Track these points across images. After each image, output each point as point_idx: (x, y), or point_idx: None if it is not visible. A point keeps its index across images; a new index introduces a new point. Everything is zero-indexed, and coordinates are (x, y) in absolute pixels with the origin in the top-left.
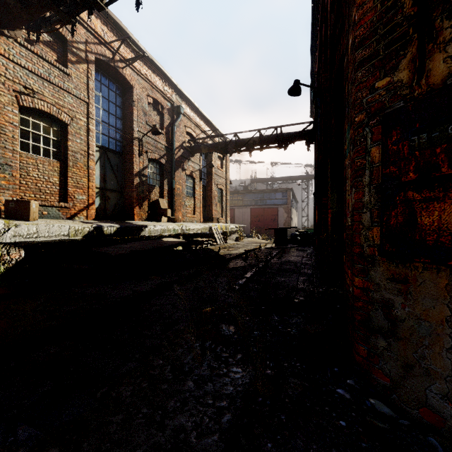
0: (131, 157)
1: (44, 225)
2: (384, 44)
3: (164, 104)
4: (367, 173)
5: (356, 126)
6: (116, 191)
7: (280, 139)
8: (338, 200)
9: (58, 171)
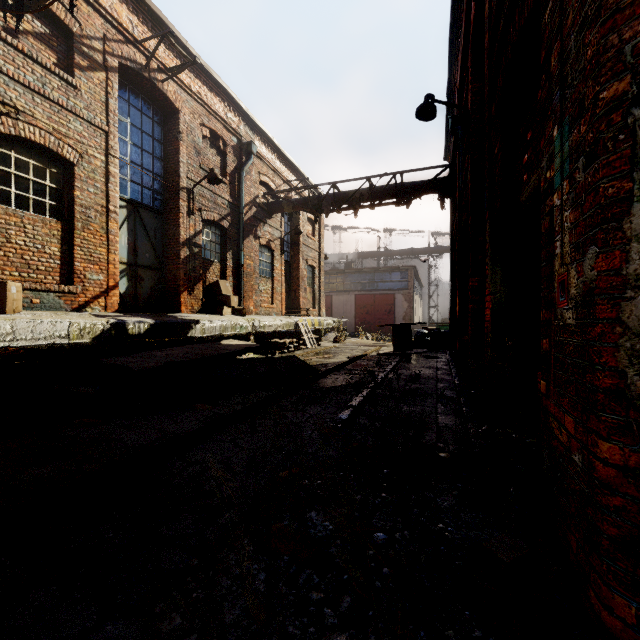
0: (176, 217)
1: (25, 321)
2: None
3: (228, 139)
4: (637, 209)
5: (603, 109)
6: (154, 269)
7: (399, 192)
8: (504, 279)
9: (58, 237)
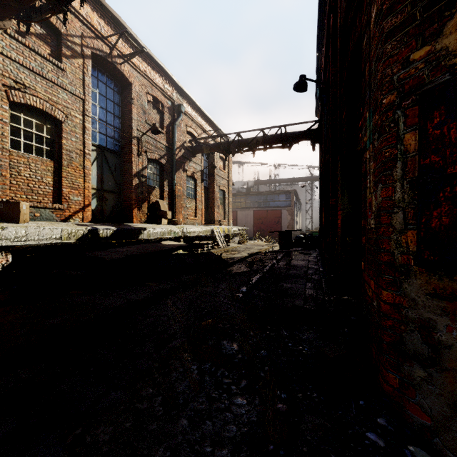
0: (130, 157)
1: (33, 228)
2: (422, 6)
3: (165, 103)
4: (399, 165)
5: (384, 109)
6: (114, 192)
7: (284, 139)
8: (349, 200)
9: (51, 171)
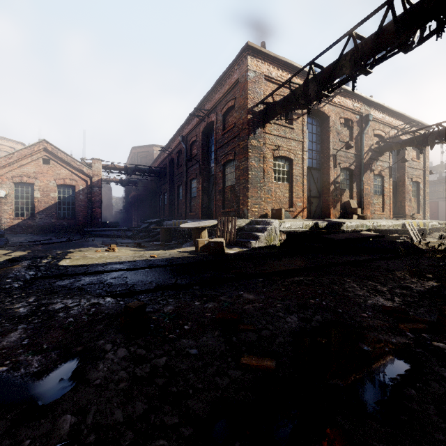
0: (328, 171)
1: (293, 222)
2: None
3: (353, 119)
4: None
5: None
6: (317, 197)
7: None
8: None
9: (288, 190)
